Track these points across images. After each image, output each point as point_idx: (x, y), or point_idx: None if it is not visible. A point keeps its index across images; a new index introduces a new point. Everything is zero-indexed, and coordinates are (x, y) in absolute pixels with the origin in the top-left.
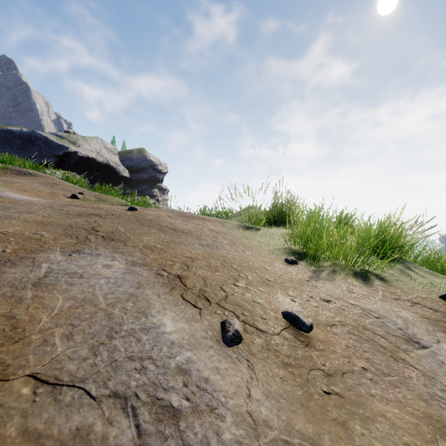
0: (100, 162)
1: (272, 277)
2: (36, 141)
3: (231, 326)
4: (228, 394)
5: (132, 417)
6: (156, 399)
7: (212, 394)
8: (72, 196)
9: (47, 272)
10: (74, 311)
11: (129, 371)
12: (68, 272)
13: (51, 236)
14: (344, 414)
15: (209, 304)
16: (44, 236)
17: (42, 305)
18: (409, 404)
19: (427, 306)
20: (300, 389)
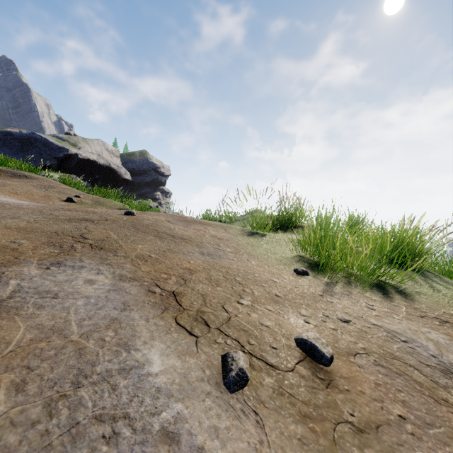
0: (101, 165)
1: (282, 292)
2: (36, 143)
3: (235, 363)
4: None
5: None
6: None
7: None
8: (67, 200)
9: (13, 291)
10: (36, 346)
11: (94, 440)
12: (40, 290)
13: (31, 245)
14: None
15: (208, 329)
16: (22, 245)
17: None
18: None
19: None
20: None
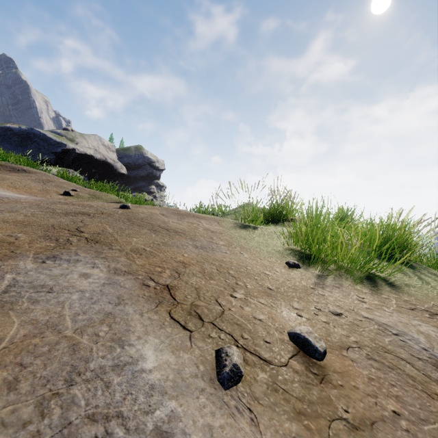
0: (97, 159)
1: (274, 285)
2: (34, 139)
3: (228, 358)
4: None
5: None
6: None
7: None
8: (64, 193)
9: (8, 286)
10: (29, 342)
11: None
12: (36, 284)
13: (28, 239)
14: None
15: (202, 323)
16: (19, 239)
17: None
18: None
19: None
20: None
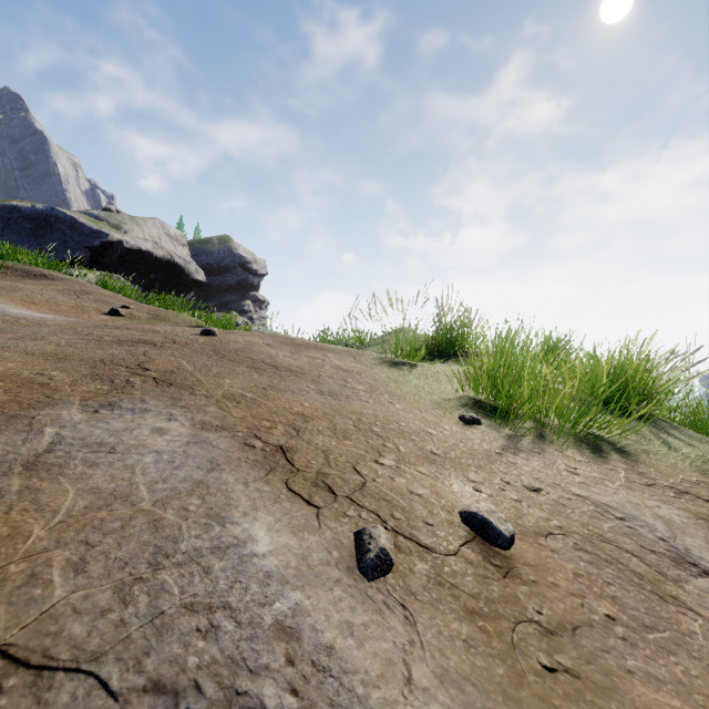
0: (158, 258)
1: (440, 448)
2: (57, 225)
3: (373, 541)
4: (371, 677)
5: None
6: (234, 694)
7: (341, 678)
8: (110, 312)
9: (52, 443)
10: (94, 516)
11: (186, 634)
12: (90, 442)
13: (68, 379)
14: None
15: (334, 498)
16: (55, 379)
17: (37, 505)
18: (697, 687)
19: (702, 498)
20: (501, 664)
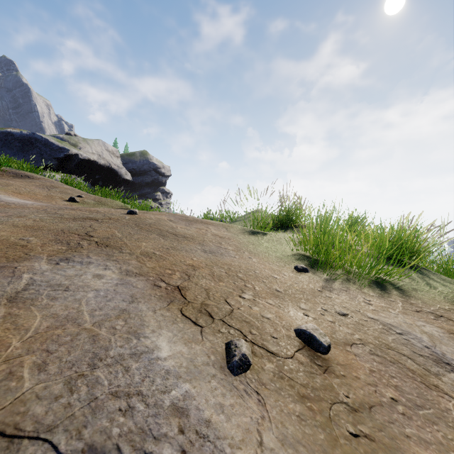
0: (101, 165)
1: (282, 287)
2: (36, 144)
3: (238, 349)
4: (235, 441)
5: None
6: (143, 453)
7: (215, 442)
8: (69, 199)
9: (27, 284)
10: (53, 333)
11: (111, 412)
12: (52, 283)
13: (40, 242)
14: None
15: (212, 320)
16: (31, 242)
17: (15, 325)
18: (452, 447)
19: (452, 320)
20: (322, 432)
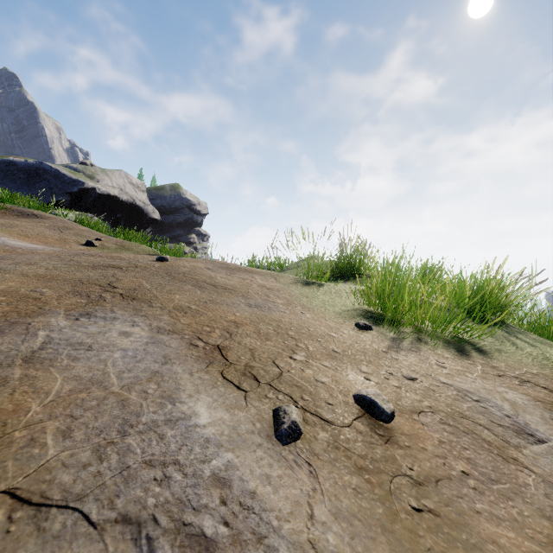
0: (123, 201)
1: (340, 348)
2: (44, 175)
3: (287, 416)
4: (283, 514)
5: (147, 552)
6: (182, 524)
7: (261, 514)
8: (86, 243)
9: (44, 343)
10: (76, 397)
11: (146, 482)
12: (73, 342)
13: (55, 294)
14: (442, 541)
15: (257, 384)
16: (45, 294)
17: (34, 388)
18: (528, 524)
19: (540, 385)
20: (381, 505)
